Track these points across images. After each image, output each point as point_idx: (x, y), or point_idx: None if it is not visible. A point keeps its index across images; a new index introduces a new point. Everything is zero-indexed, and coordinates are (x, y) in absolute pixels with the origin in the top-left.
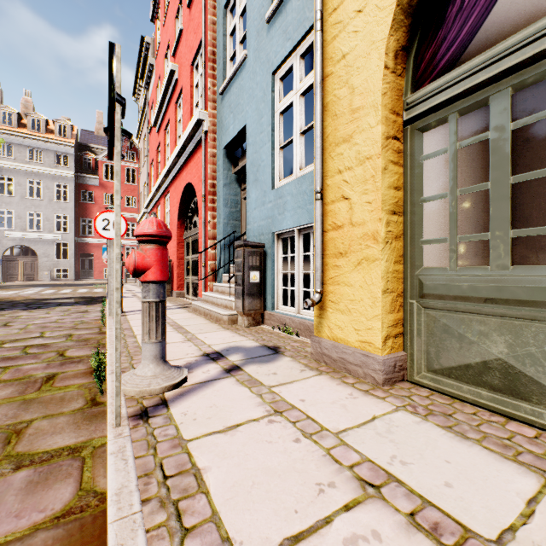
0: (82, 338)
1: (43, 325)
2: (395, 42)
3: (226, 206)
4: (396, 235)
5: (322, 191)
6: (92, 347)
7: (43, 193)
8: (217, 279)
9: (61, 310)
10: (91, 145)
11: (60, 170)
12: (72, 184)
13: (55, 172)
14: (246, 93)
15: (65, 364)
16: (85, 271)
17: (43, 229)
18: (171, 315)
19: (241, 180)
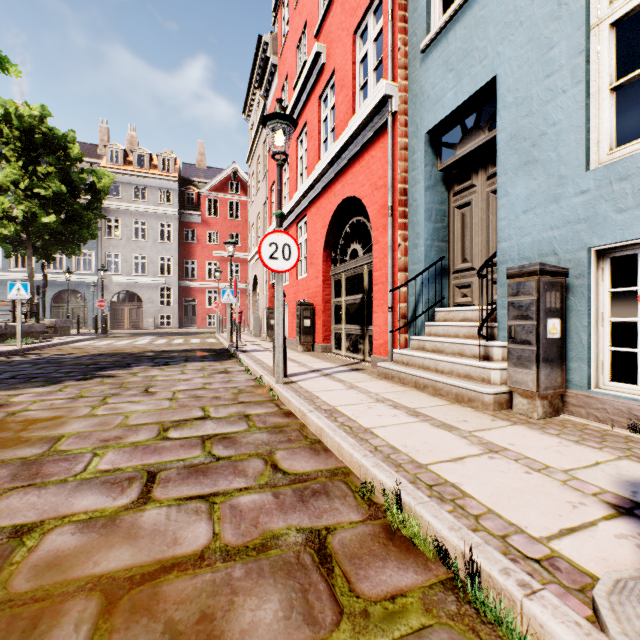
0: (269, 424)
1: (193, 393)
2: None
3: (429, 220)
4: None
5: None
6: (307, 449)
7: (148, 233)
8: (409, 330)
9: (196, 369)
10: (193, 179)
11: (163, 207)
12: (176, 223)
13: (159, 211)
14: (494, 25)
15: (307, 499)
16: (188, 318)
17: (147, 272)
18: (359, 383)
19: (452, 179)
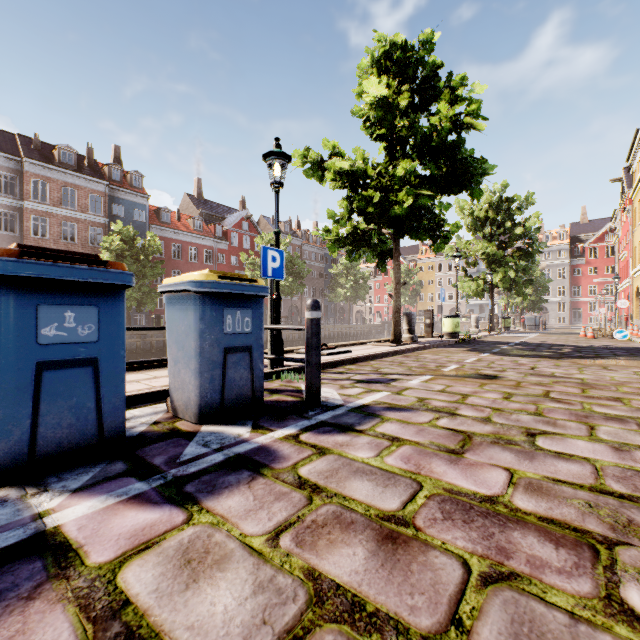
0: None
1: None
2: (636, 299)
3: None
4: (637, 316)
5: (632, 311)
6: None
7: (551, 275)
8: None
9: None
10: (578, 235)
11: (560, 260)
12: (567, 267)
13: (557, 262)
14: None
15: None
16: (575, 319)
17: (550, 295)
18: None
19: None
